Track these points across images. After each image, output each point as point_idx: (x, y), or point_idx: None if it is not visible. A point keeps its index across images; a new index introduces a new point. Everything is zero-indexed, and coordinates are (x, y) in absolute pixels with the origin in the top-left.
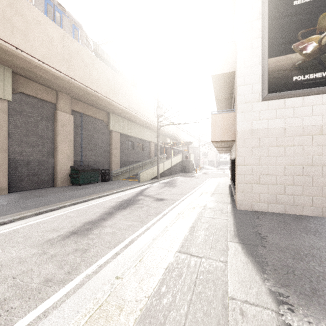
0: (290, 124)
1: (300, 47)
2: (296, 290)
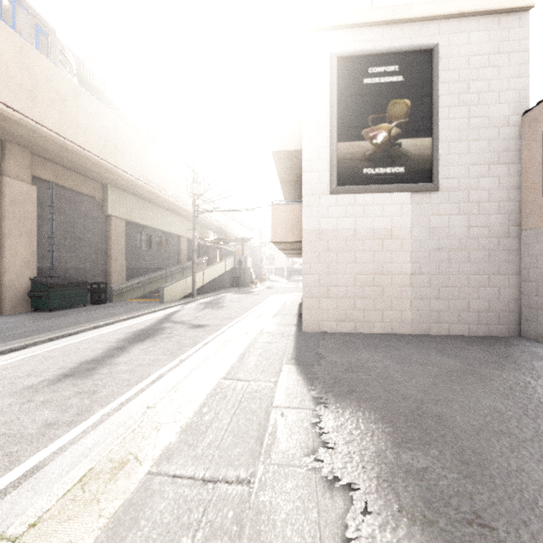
0: (361, 224)
1: (370, 135)
2: (336, 394)
